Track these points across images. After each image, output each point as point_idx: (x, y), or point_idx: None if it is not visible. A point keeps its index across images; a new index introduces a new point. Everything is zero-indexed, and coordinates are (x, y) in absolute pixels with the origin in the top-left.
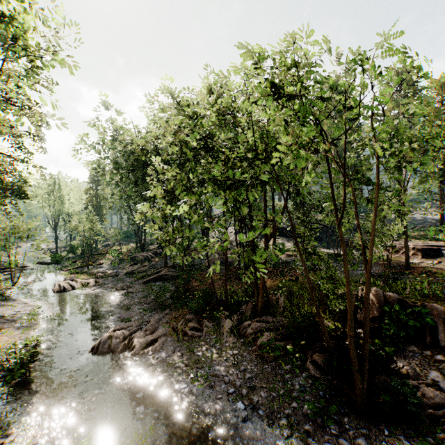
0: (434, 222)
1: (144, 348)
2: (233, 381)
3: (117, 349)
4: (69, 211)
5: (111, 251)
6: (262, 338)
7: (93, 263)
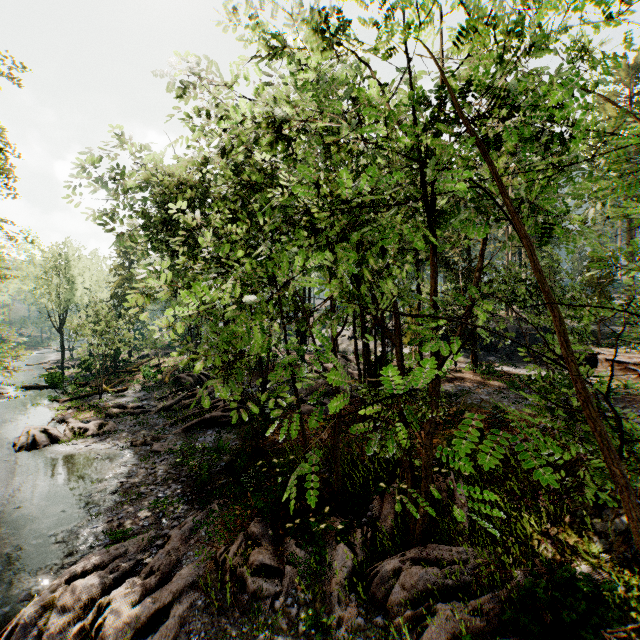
0: None
1: None
2: None
3: None
4: (82, 301)
5: (142, 368)
6: (434, 627)
7: (111, 389)
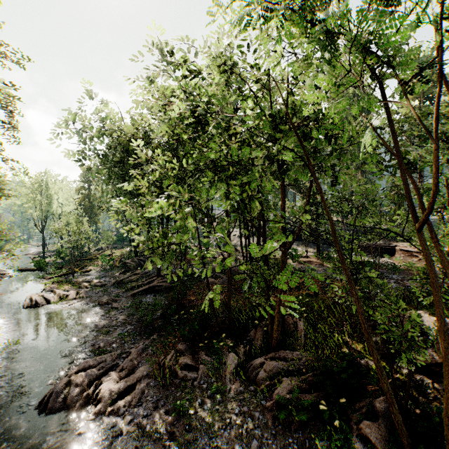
0: None
1: (114, 401)
2: None
3: (76, 403)
4: (57, 211)
5: (100, 256)
6: (280, 388)
7: (80, 270)
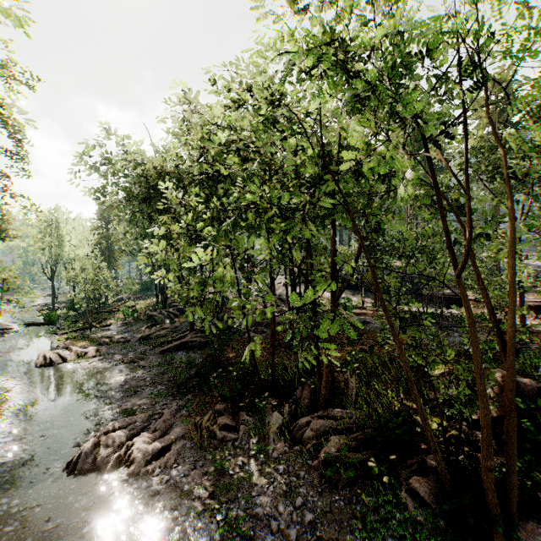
0: (540, 270)
1: (148, 462)
2: (284, 527)
3: (107, 464)
4: (70, 255)
5: (122, 308)
6: (328, 447)
7: (98, 325)
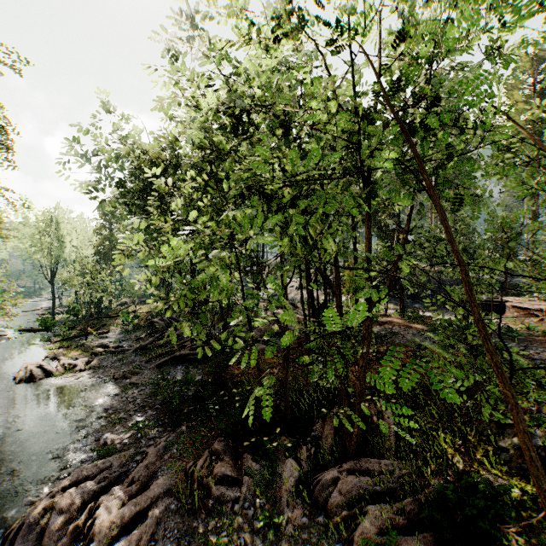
0: None
1: (115, 538)
2: None
3: (58, 541)
4: (70, 257)
5: (121, 314)
6: (365, 524)
7: (95, 332)
